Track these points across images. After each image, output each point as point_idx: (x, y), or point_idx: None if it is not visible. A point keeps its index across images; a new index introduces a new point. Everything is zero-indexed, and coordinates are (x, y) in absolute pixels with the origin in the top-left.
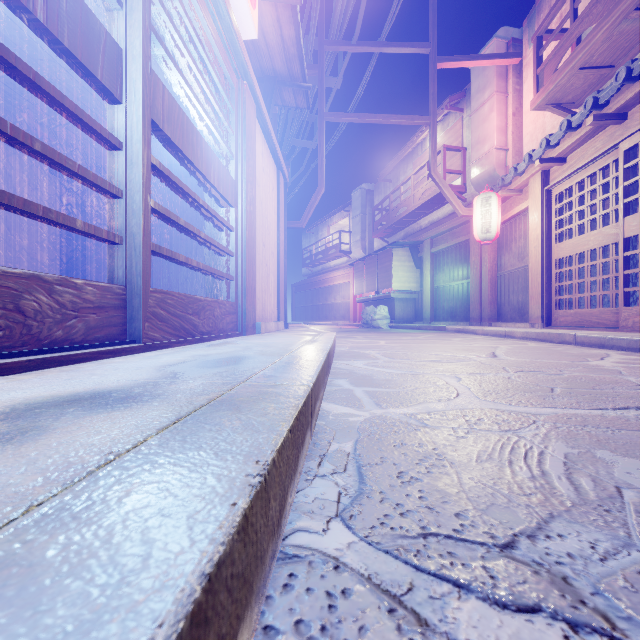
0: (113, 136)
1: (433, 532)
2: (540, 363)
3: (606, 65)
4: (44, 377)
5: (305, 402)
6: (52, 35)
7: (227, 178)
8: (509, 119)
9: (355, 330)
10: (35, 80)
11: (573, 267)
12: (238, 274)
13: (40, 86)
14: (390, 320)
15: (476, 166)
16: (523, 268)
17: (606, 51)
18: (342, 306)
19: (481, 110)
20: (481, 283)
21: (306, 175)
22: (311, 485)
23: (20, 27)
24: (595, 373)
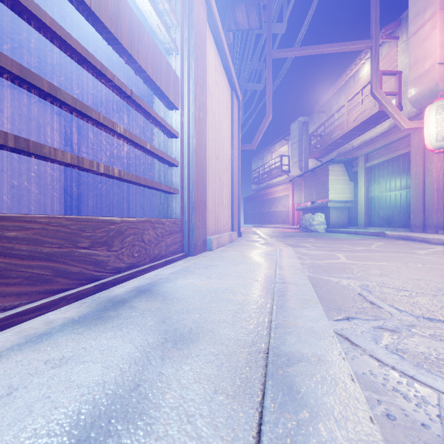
0: None
1: None
2: None
3: None
4: None
5: None
6: None
7: (167, 70)
8: None
9: (297, 234)
10: None
11: None
12: (184, 186)
13: None
14: (326, 225)
15: (415, 84)
16: None
17: None
18: (283, 213)
19: (421, 31)
20: (424, 192)
21: (255, 113)
22: None
23: None
24: None
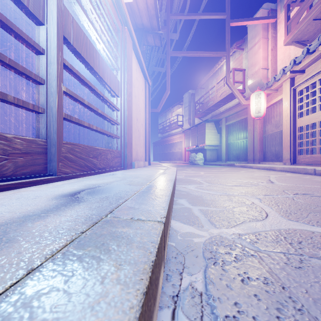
0: (37, 44)
1: None
2: (304, 187)
3: None
4: None
5: (158, 247)
6: None
7: (115, 80)
8: (269, 52)
9: (186, 166)
10: None
11: (309, 131)
12: (122, 135)
13: None
14: (204, 160)
15: (251, 78)
16: (278, 132)
17: None
18: (178, 153)
19: (253, 48)
20: (254, 141)
21: (160, 86)
22: None
23: None
24: None
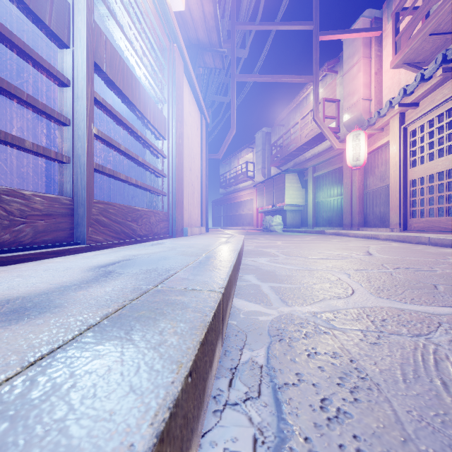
0: (61, 73)
1: None
2: (410, 260)
3: (450, 31)
4: None
5: (215, 314)
6: None
7: (161, 117)
8: (372, 77)
9: (258, 233)
10: None
11: (424, 185)
12: (170, 191)
13: None
14: (283, 226)
15: (347, 112)
16: (384, 187)
17: (451, 20)
18: (248, 216)
19: (351, 71)
20: (351, 198)
21: (222, 122)
22: (220, 422)
23: (5, 4)
24: None
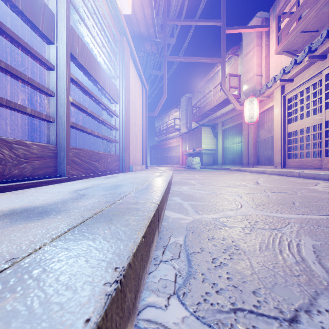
0: (49, 62)
1: (240, 307)
2: (283, 187)
3: (314, 30)
4: (1, 197)
5: (154, 214)
6: (12, 2)
7: (114, 88)
8: (263, 59)
9: (182, 169)
10: (1, 27)
11: (297, 136)
12: (120, 140)
13: (4, 30)
14: (201, 164)
15: (245, 84)
16: (270, 137)
17: (315, 23)
18: (176, 157)
19: (248, 55)
20: (248, 145)
21: (157, 89)
22: (158, 268)
23: (3, 7)
24: (315, 193)
